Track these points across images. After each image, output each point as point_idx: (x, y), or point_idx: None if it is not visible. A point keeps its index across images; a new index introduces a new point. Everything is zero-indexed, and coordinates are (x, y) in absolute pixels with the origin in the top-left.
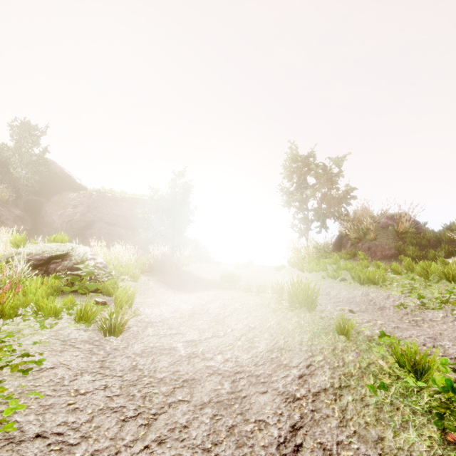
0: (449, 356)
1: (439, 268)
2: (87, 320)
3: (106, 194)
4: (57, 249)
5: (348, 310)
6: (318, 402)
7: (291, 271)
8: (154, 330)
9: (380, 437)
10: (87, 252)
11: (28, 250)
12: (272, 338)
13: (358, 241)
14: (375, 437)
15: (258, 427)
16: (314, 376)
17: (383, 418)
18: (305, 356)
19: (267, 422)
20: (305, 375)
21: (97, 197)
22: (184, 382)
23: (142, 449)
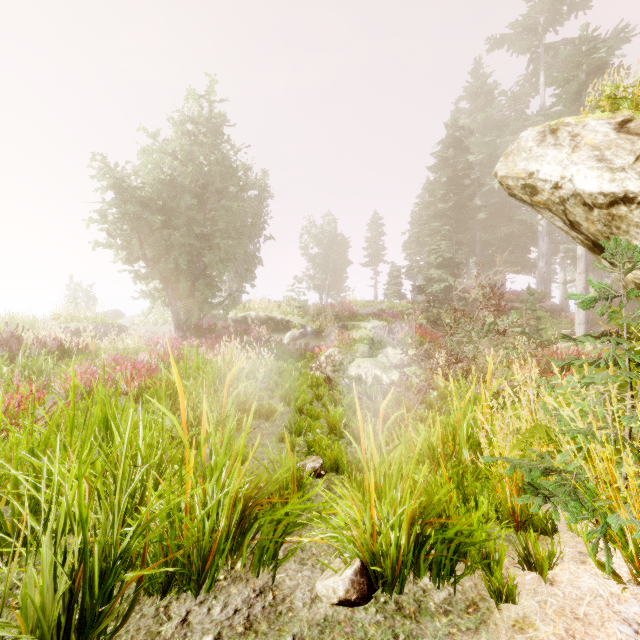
0: None
1: None
2: None
3: None
4: None
5: None
6: None
7: None
8: None
9: None
10: None
11: None
12: None
13: None
14: None
15: None
16: None
17: None
18: None
19: None
20: None
21: None
22: None
23: None
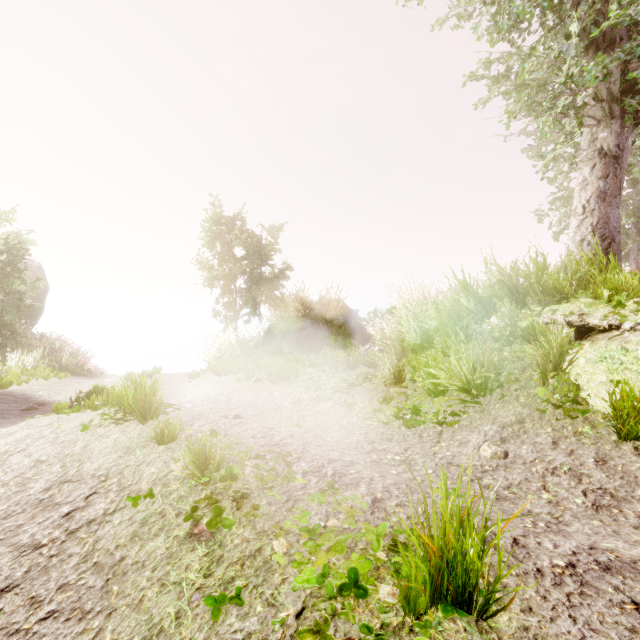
0: (270, 444)
1: (344, 356)
2: None
3: None
4: None
5: (235, 415)
6: (70, 541)
7: (209, 376)
8: None
9: (123, 557)
10: None
11: None
12: (62, 469)
13: (288, 332)
14: (116, 560)
15: None
16: (89, 507)
17: (141, 533)
18: (93, 484)
19: None
20: (76, 509)
21: None
22: None
23: None
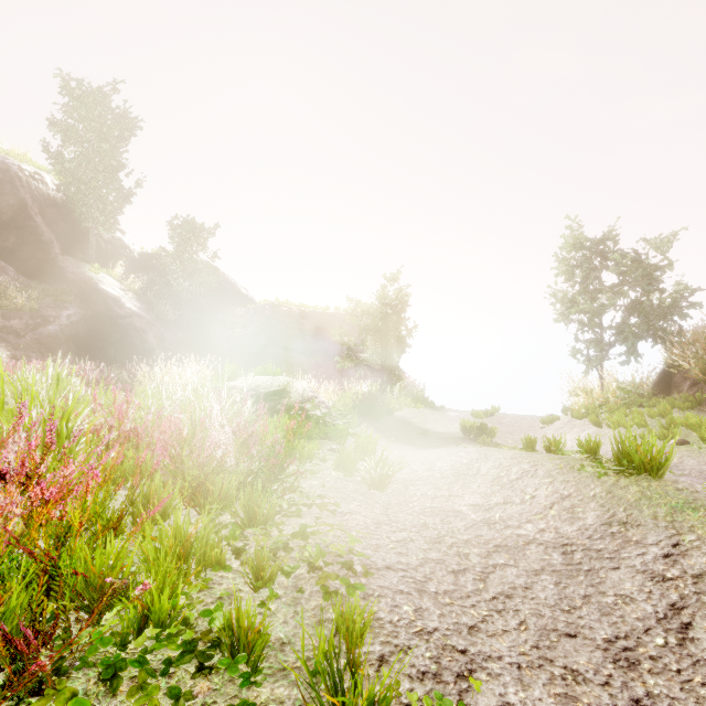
0: None
1: None
2: (345, 469)
3: (281, 308)
4: (271, 384)
5: None
6: (703, 584)
7: (575, 425)
8: (418, 490)
9: None
10: (307, 388)
11: (240, 384)
12: (604, 509)
13: None
14: None
15: (621, 601)
16: (688, 557)
17: None
18: (666, 533)
19: (633, 598)
20: (672, 554)
21: (271, 313)
22: (496, 547)
23: (491, 598)
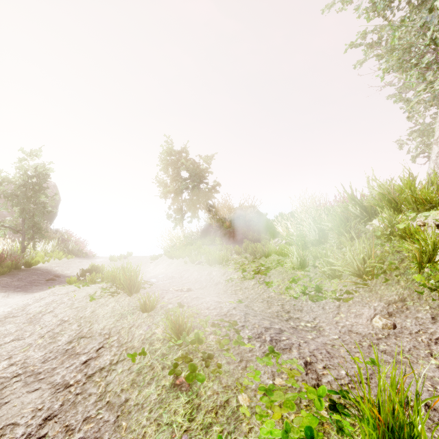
0: (220, 314)
1: (260, 247)
2: None
3: None
4: None
5: (187, 289)
6: (89, 383)
7: (164, 259)
8: None
9: (127, 399)
10: None
11: None
12: (79, 328)
13: (218, 229)
14: (122, 401)
15: (1, 434)
16: (99, 358)
17: (138, 381)
18: (101, 340)
19: (17, 424)
20: (91, 359)
21: None
22: None
23: None
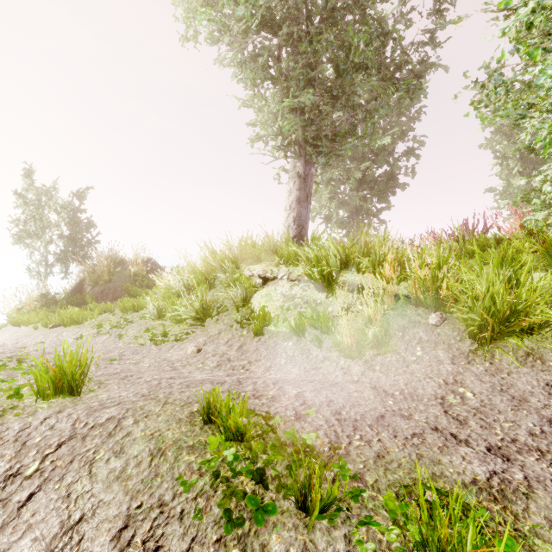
0: (16, 355)
1: (131, 302)
2: None
3: None
4: None
5: None
6: None
7: (8, 328)
8: None
9: None
10: None
11: None
12: None
13: (95, 285)
14: None
15: None
16: None
17: None
18: None
19: None
20: None
21: None
22: None
23: None
